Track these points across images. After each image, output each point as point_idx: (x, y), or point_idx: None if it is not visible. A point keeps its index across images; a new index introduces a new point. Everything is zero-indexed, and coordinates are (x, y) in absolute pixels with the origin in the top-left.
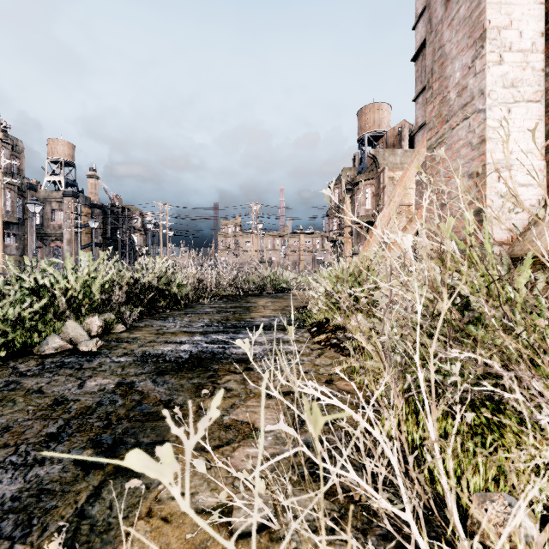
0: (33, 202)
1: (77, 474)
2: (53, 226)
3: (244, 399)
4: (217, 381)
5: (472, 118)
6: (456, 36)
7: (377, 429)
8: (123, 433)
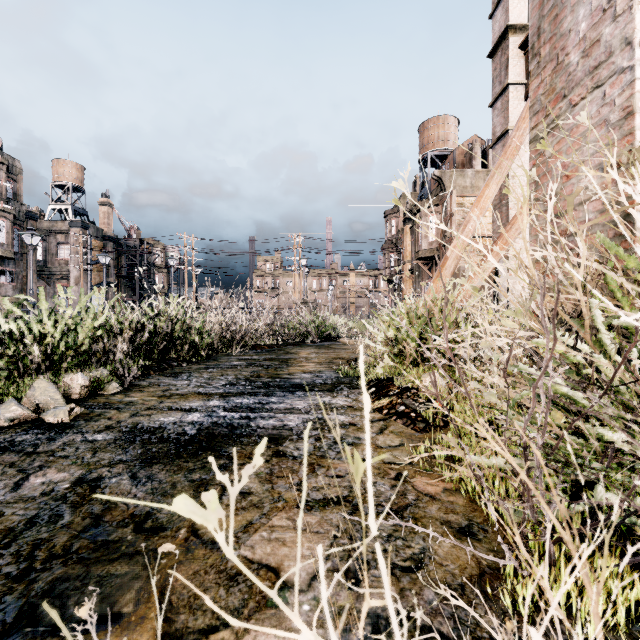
0: (30, 233)
1: None
2: (58, 263)
3: (267, 512)
4: (230, 476)
5: (609, 84)
6: None
7: None
8: (43, 594)
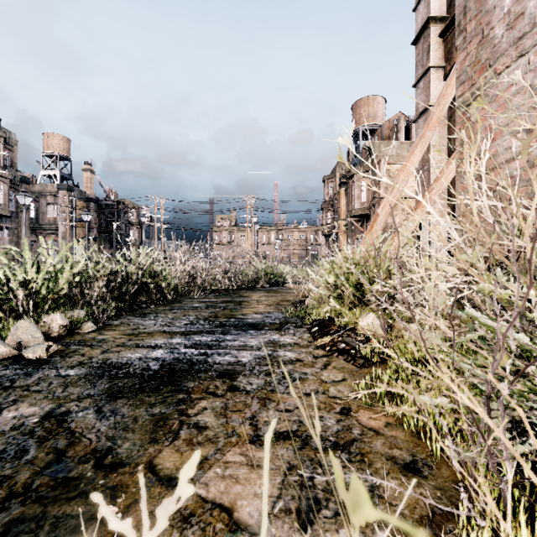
0: (23, 194)
1: None
2: (48, 220)
3: (221, 447)
4: (187, 410)
5: (533, 52)
6: None
7: None
8: None
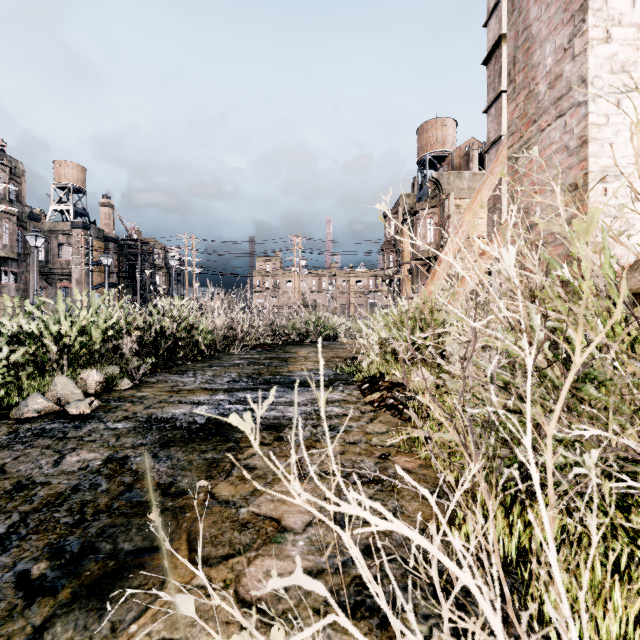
0: (34, 234)
1: (15, 605)
2: (60, 263)
3: (270, 482)
4: (237, 455)
5: (569, 115)
6: (547, 11)
7: (467, 569)
8: (98, 535)
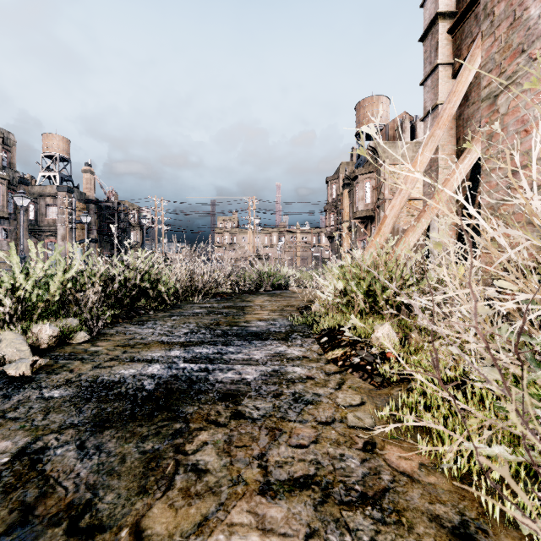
0: (21, 195)
1: None
2: (47, 222)
3: (224, 501)
4: (185, 445)
5: None
6: None
7: None
8: None
